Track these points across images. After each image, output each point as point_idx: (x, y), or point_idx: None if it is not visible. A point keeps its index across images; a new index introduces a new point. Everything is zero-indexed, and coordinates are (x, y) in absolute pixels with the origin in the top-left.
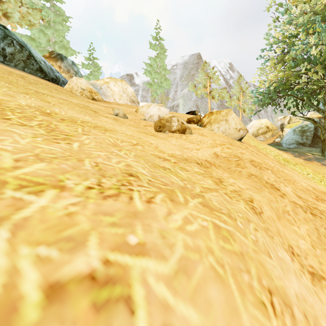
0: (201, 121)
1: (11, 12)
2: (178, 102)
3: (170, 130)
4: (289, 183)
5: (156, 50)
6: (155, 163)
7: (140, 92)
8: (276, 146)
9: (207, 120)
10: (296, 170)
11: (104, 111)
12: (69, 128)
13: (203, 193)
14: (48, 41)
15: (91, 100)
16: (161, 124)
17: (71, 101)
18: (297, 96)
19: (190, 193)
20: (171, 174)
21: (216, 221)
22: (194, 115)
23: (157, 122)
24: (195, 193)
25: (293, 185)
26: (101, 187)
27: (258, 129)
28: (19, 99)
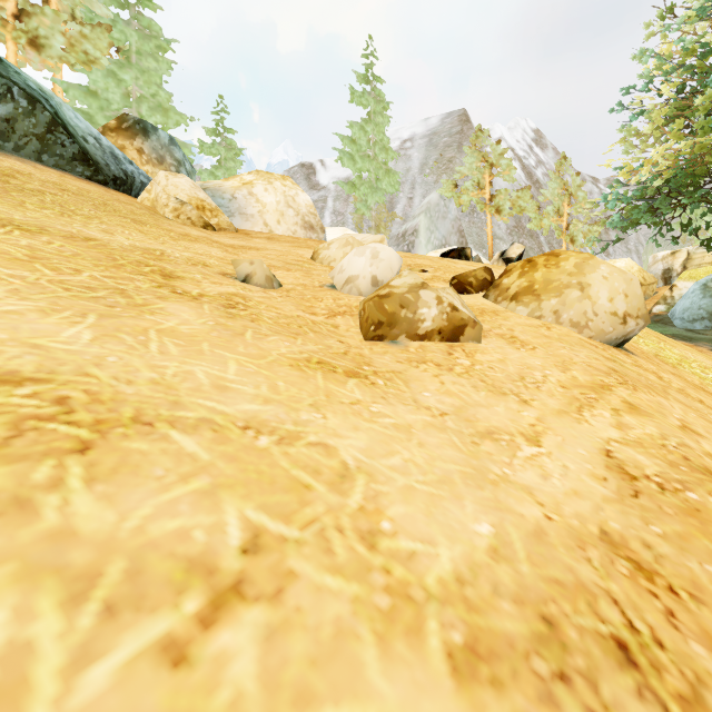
0: (497, 287)
1: (47, 35)
2: (415, 224)
3: (414, 333)
4: None
5: (365, 105)
6: None
7: (329, 203)
8: (657, 326)
9: (515, 285)
10: None
11: (213, 266)
12: None
13: None
14: (126, 96)
15: (199, 230)
16: (382, 314)
17: (106, 243)
18: None
19: None
20: None
21: None
22: (465, 261)
23: (370, 308)
24: None
25: None
26: None
27: None
28: None
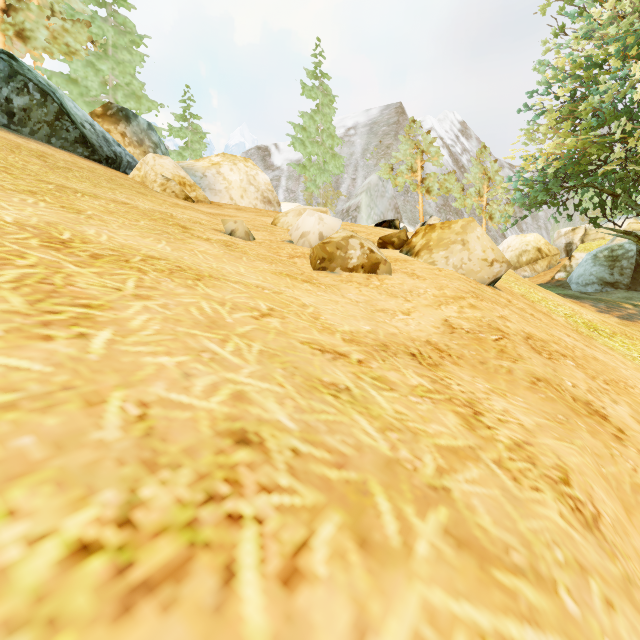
0: (409, 245)
1: (33, 29)
2: (357, 201)
3: (346, 267)
4: (617, 390)
5: (314, 98)
6: (311, 373)
7: (283, 182)
8: (557, 289)
9: (421, 243)
10: (617, 350)
11: (206, 225)
12: (101, 282)
13: (445, 479)
14: (103, 84)
15: (183, 201)
16: (325, 253)
17: (136, 206)
18: (603, 187)
19: (412, 488)
20: (354, 412)
21: (512, 629)
22: (393, 230)
23: (317, 250)
24: (424, 485)
25: (628, 395)
26: (130, 531)
27: (520, 254)
28: (3, 208)
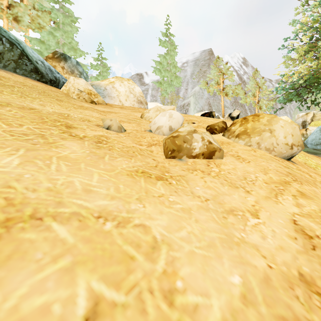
0: (229, 131)
1: (22, 16)
2: (188, 101)
3: (190, 155)
4: None
5: (166, 46)
6: None
7: (149, 91)
8: None
9: (238, 130)
10: None
11: (92, 121)
12: None
13: None
14: (57, 43)
15: (88, 104)
16: (174, 145)
17: (40, 110)
18: None
19: None
20: None
21: None
22: (212, 118)
23: (168, 143)
24: None
25: None
26: None
27: None
28: None
